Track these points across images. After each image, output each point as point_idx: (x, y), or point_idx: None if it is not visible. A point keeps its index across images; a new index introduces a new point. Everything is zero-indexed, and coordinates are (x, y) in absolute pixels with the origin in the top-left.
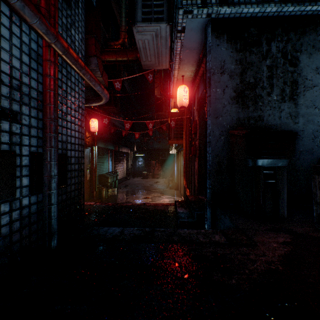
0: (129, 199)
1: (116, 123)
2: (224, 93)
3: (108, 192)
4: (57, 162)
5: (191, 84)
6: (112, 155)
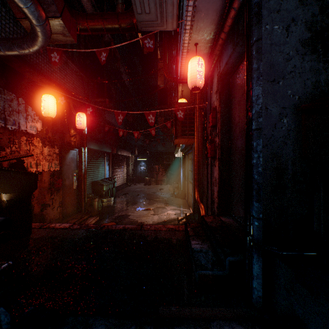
0: (126, 211)
1: (112, 122)
2: (289, 32)
3: (103, 203)
4: None
5: (207, 59)
6: (109, 158)
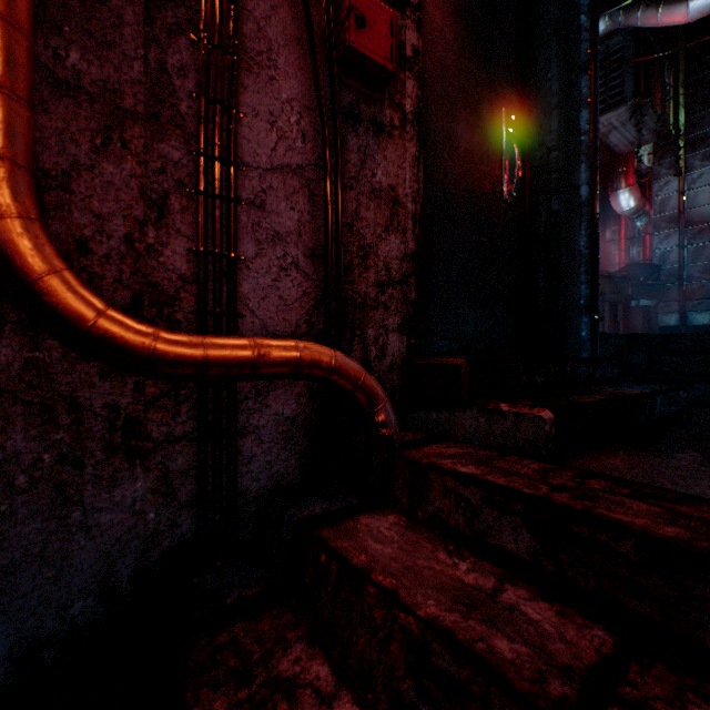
0: None
1: None
2: None
3: None
4: None
5: None
6: None
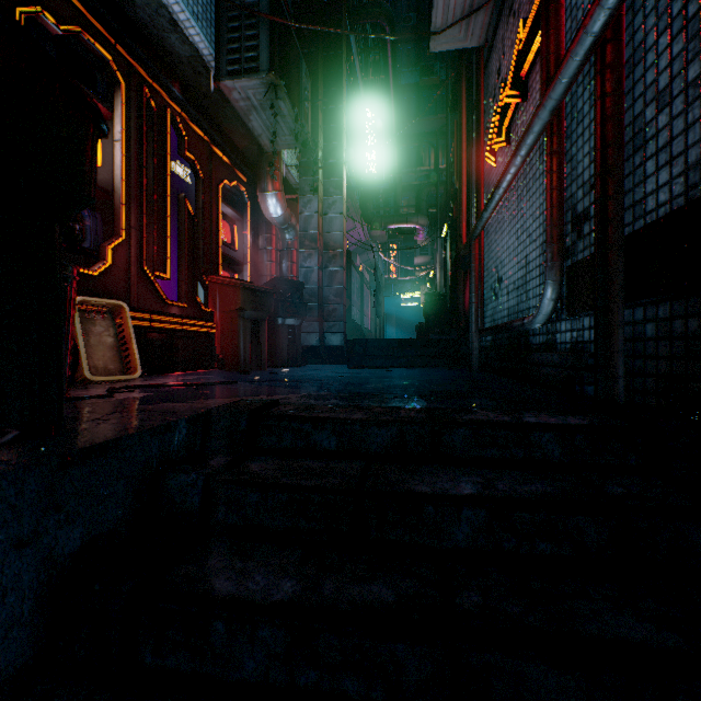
0: None
1: None
2: None
3: None
4: (596, 252)
5: None
6: None
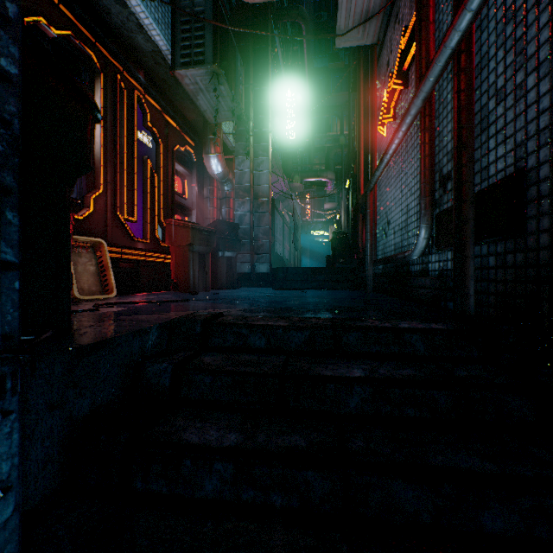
0: None
1: None
2: None
3: None
4: (454, 204)
5: None
6: None
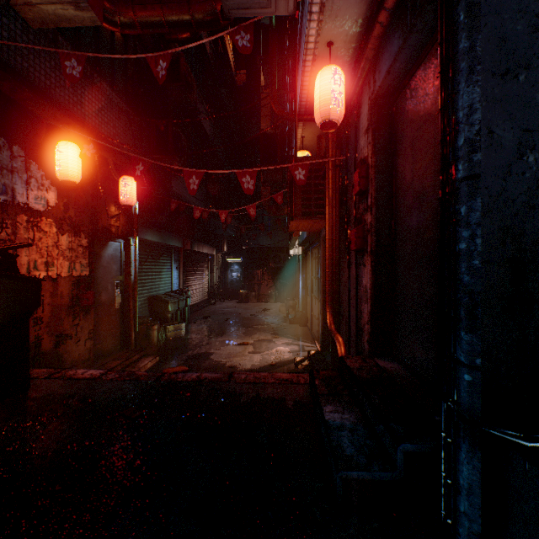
0: (207, 346)
1: (184, 195)
2: None
3: (167, 332)
4: None
5: (348, 76)
6: (179, 258)
